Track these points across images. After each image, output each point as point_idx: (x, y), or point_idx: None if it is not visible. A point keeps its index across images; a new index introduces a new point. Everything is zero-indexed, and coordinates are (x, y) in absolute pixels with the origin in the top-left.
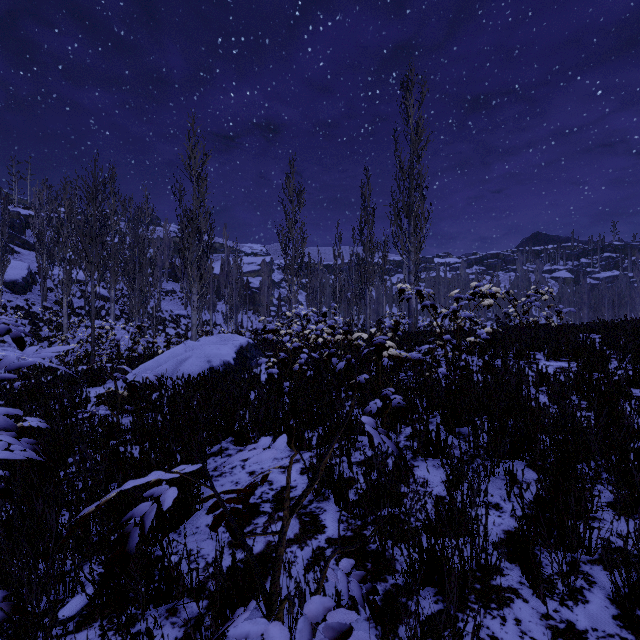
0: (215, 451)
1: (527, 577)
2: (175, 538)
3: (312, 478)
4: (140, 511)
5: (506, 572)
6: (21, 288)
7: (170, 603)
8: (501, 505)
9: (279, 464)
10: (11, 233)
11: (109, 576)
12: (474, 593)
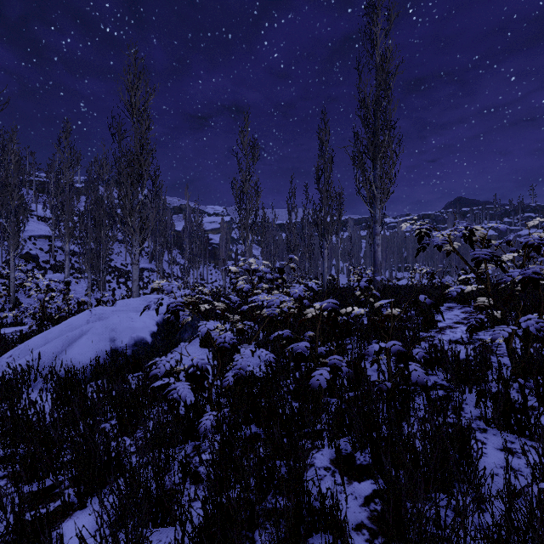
0: None
1: None
2: None
3: None
4: None
5: None
6: None
7: None
8: None
9: None
10: None
11: None
12: None
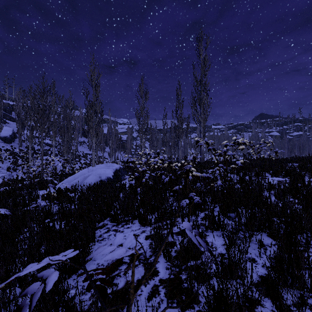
0: (100, 225)
1: (276, 307)
2: (75, 278)
3: (151, 243)
4: (32, 289)
5: (263, 303)
6: (9, 140)
7: None
8: (256, 259)
9: (128, 254)
10: (4, 113)
11: None
12: None
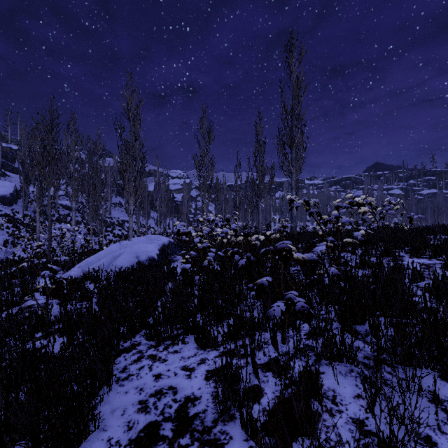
0: (128, 346)
1: None
2: None
3: (216, 396)
4: None
5: None
6: (9, 201)
7: None
8: (434, 439)
9: None
10: (4, 162)
11: None
12: None
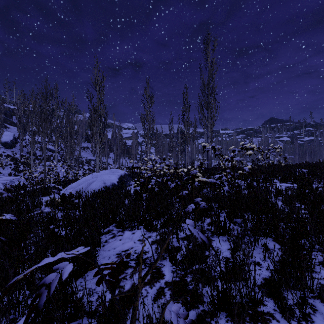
0: (106, 231)
1: (278, 307)
2: (82, 281)
3: (157, 247)
4: (49, 279)
5: (266, 303)
6: (10, 145)
7: (77, 320)
8: (260, 263)
9: (136, 248)
10: (5, 118)
11: (26, 323)
12: (248, 316)
